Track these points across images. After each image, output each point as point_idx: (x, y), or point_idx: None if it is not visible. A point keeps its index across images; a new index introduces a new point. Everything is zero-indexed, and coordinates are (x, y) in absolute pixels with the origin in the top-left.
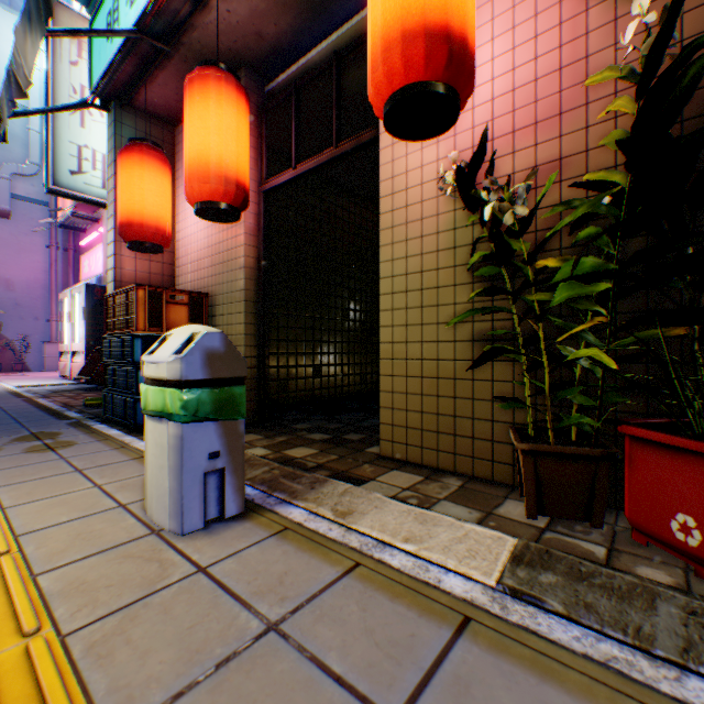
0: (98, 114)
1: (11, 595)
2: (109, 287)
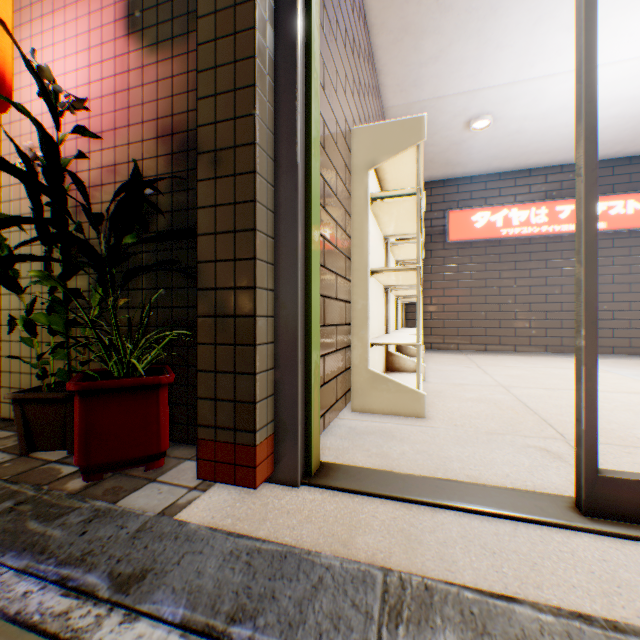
0: None
1: None
2: None
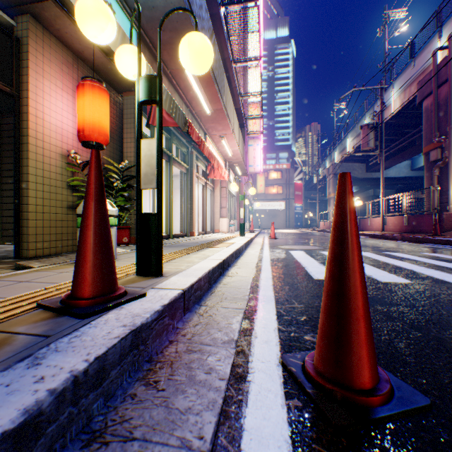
0: None
1: None
2: None
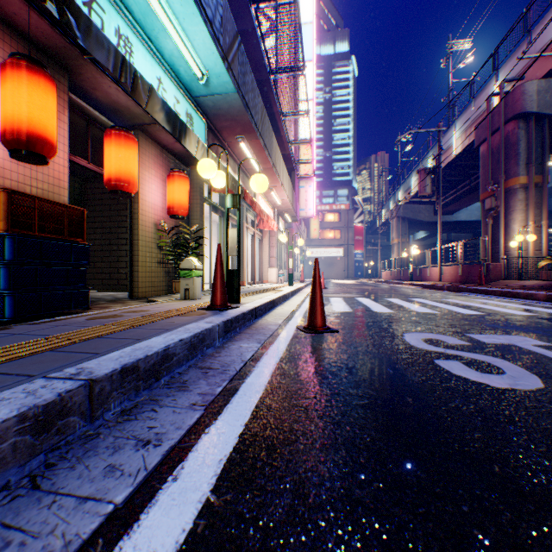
0: None
1: None
2: None
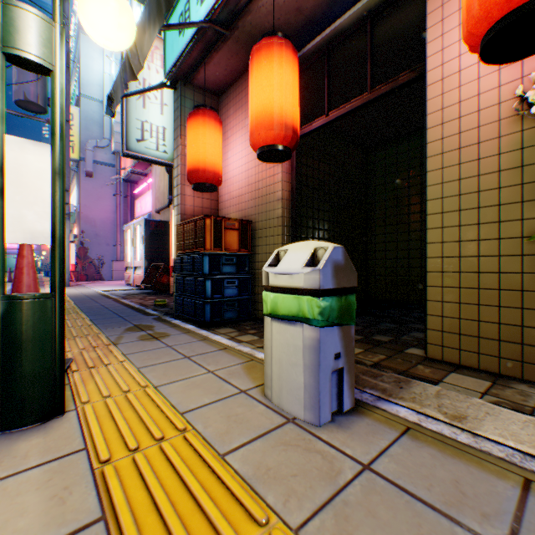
0: (153, 98)
1: (217, 475)
2: (175, 219)
